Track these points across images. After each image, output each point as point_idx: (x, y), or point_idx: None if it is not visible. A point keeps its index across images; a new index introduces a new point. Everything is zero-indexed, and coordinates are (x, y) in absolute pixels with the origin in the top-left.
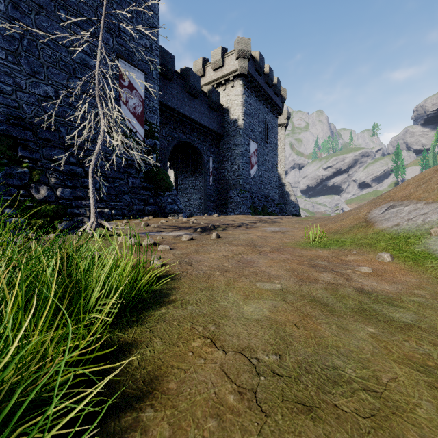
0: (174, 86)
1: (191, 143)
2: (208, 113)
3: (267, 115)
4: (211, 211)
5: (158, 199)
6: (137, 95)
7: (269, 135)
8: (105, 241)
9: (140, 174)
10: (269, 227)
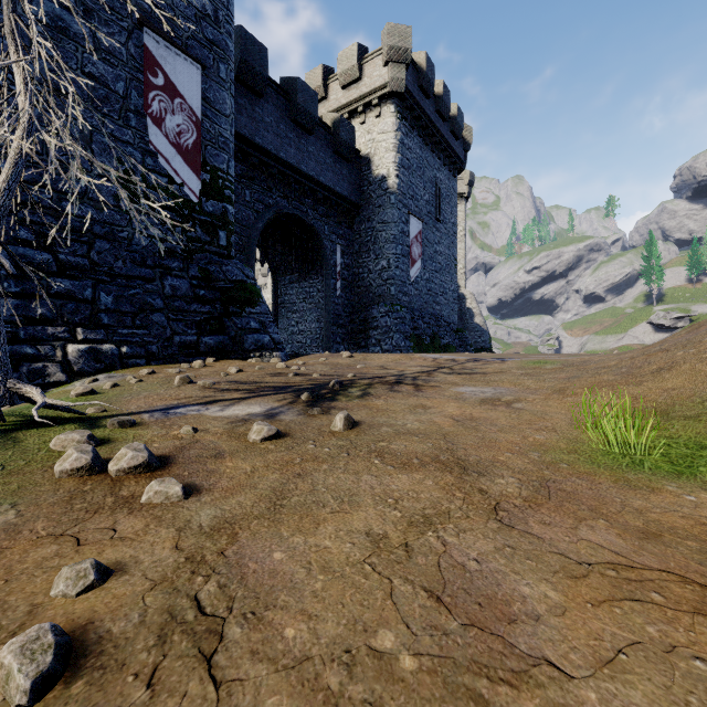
0: (267, 108)
1: (302, 217)
2: (333, 164)
3: (440, 171)
4: (338, 344)
5: (229, 322)
6: (186, 108)
7: (442, 207)
8: None
9: (191, 270)
10: (466, 386)
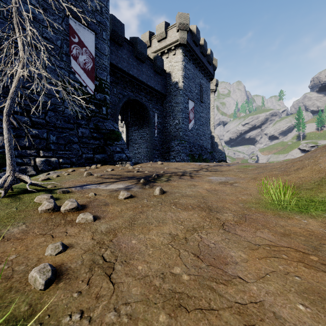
0: (124, 51)
1: (139, 101)
2: (153, 76)
3: (202, 79)
4: (156, 158)
5: (107, 148)
6: (88, 52)
7: (203, 96)
8: (13, 203)
9: (90, 125)
10: (213, 176)
